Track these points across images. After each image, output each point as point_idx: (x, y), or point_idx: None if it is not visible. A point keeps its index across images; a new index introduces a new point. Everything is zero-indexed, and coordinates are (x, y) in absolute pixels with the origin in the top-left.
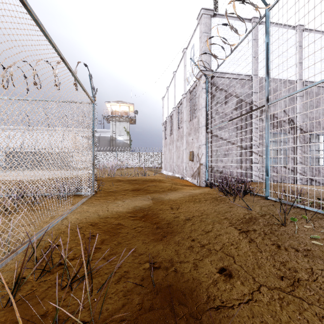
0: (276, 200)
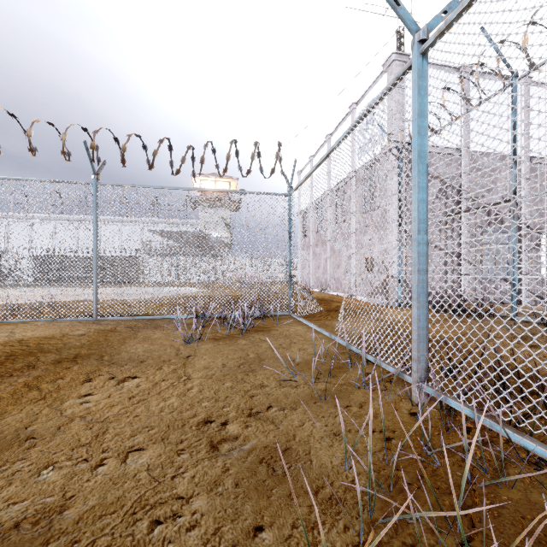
0: (528, 320)
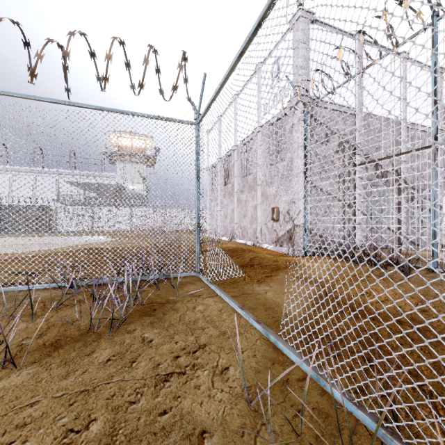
0: None
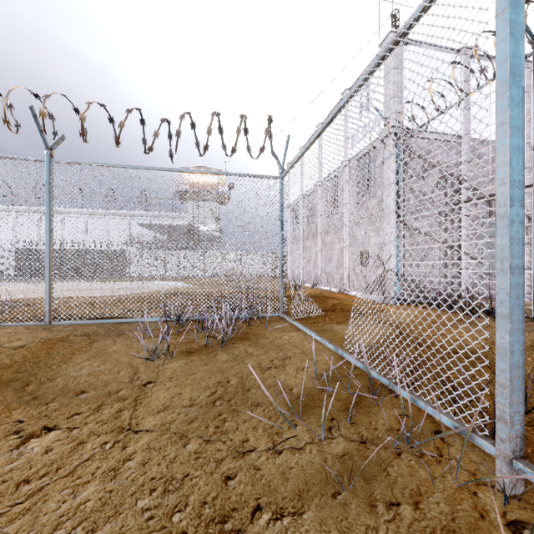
0: None
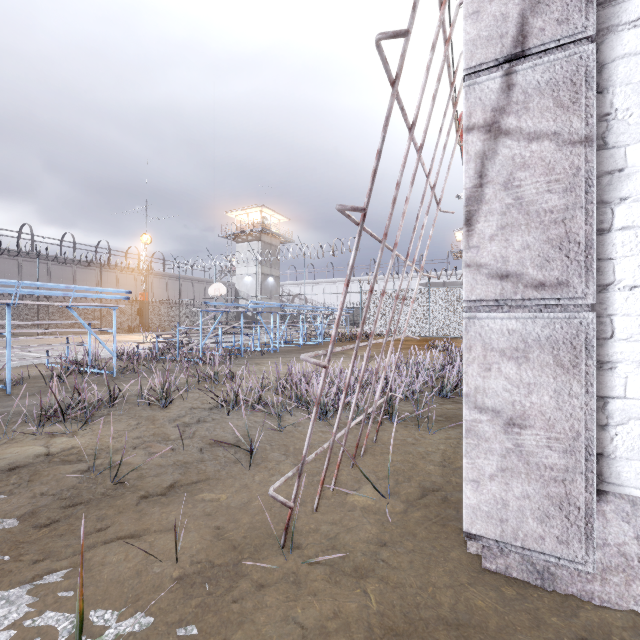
0: None
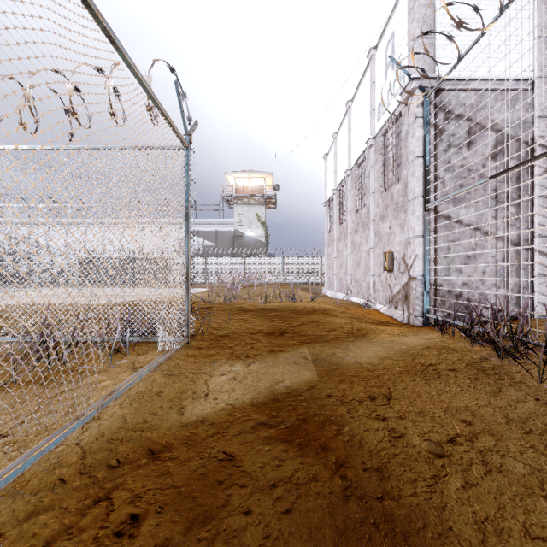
0: None
